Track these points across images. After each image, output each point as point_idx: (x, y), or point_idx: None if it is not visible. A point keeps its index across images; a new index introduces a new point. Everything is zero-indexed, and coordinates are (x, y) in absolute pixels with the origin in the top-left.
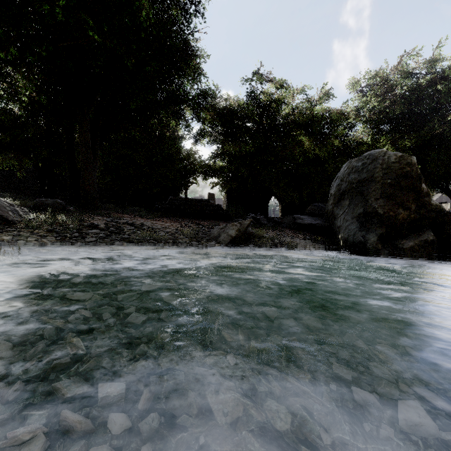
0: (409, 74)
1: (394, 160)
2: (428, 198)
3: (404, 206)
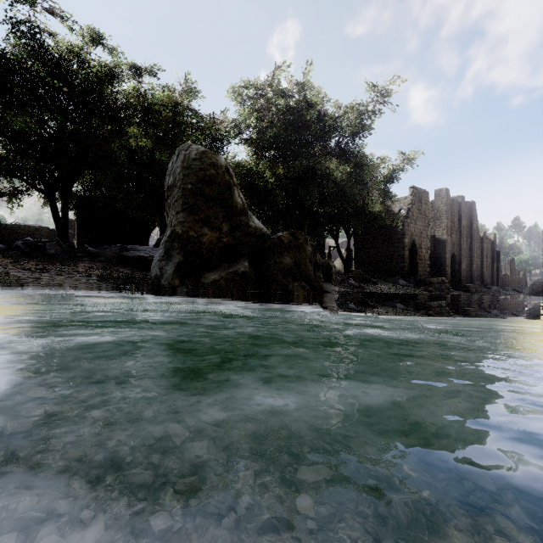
0: (282, 92)
1: (194, 156)
2: (246, 217)
3: (212, 225)
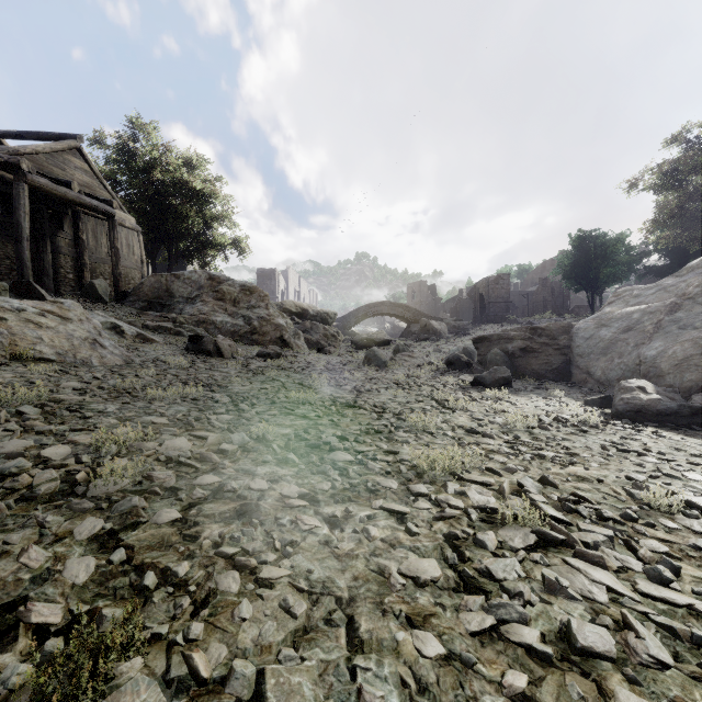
0: None
1: None
2: None
3: None
